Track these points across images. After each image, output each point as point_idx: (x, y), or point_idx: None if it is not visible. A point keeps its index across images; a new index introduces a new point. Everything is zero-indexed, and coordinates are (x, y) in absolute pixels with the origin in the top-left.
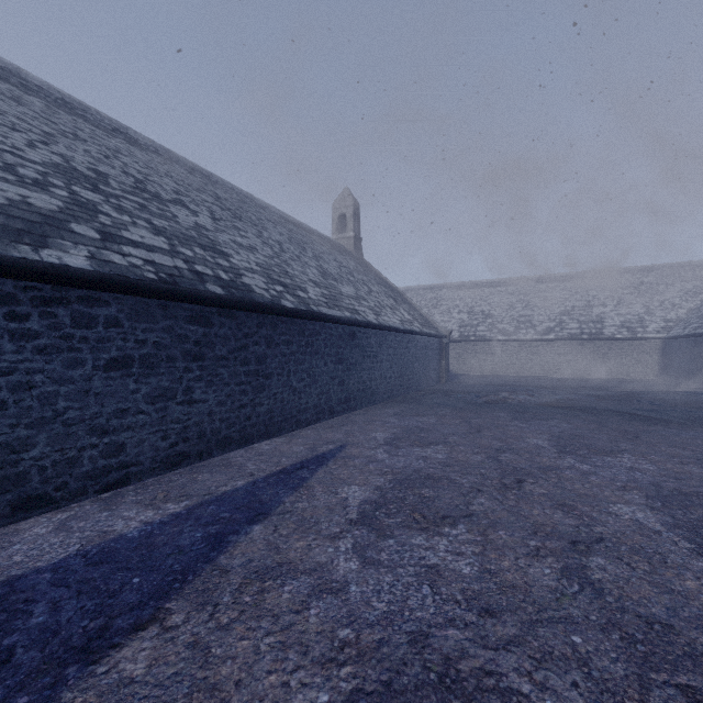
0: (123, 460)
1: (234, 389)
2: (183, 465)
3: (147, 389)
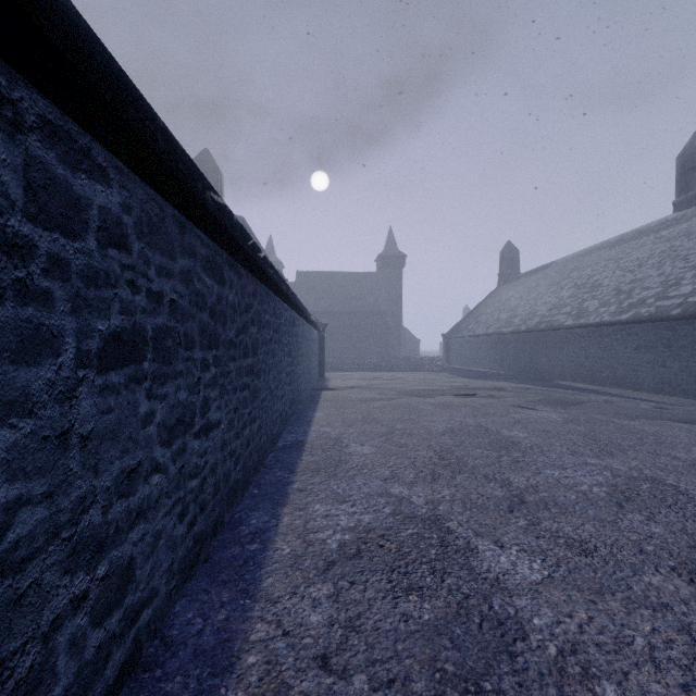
0: (639, 382)
1: (691, 364)
2: (661, 394)
3: (646, 358)
